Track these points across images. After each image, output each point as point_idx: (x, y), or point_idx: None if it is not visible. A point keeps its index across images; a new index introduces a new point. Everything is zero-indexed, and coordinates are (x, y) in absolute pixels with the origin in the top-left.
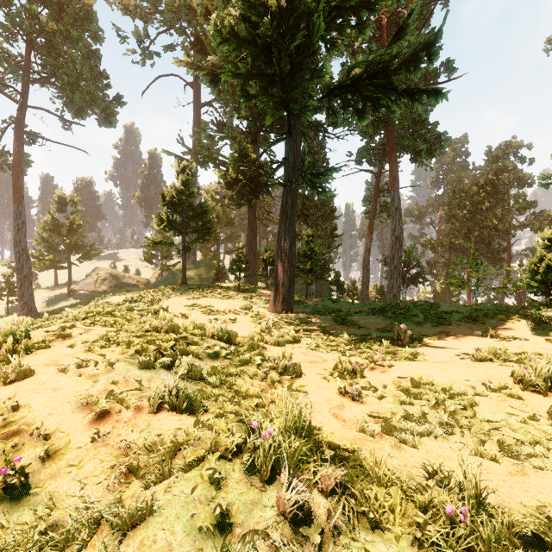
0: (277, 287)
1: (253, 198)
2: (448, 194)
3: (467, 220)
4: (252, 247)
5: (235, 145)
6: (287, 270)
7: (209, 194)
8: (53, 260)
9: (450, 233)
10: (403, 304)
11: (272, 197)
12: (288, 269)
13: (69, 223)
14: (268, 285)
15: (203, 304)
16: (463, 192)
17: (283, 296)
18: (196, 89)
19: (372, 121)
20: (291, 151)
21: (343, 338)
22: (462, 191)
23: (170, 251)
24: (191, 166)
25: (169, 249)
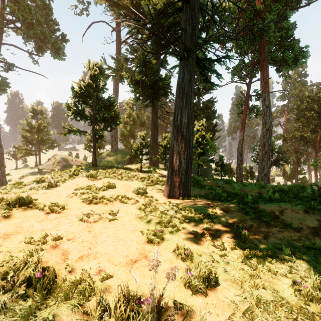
0: (172, 169)
1: (155, 100)
2: (297, 101)
3: (314, 118)
4: (154, 138)
5: (139, 53)
6: (184, 150)
7: (128, 105)
8: (27, 150)
9: (300, 128)
10: (320, 190)
11: (170, 100)
12: (185, 149)
13: (37, 125)
14: (167, 166)
15: (99, 185)
16: (309, 99)
17: (179, 179)
18: (117, 31)
19: (249, 36)
20: (189, 20)
21: (289, 263)
22: (309, 97)
23: (101, 143)
24: (99, 64)
25: (101, 142)
